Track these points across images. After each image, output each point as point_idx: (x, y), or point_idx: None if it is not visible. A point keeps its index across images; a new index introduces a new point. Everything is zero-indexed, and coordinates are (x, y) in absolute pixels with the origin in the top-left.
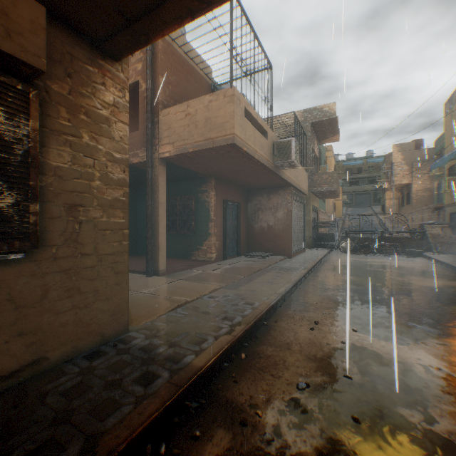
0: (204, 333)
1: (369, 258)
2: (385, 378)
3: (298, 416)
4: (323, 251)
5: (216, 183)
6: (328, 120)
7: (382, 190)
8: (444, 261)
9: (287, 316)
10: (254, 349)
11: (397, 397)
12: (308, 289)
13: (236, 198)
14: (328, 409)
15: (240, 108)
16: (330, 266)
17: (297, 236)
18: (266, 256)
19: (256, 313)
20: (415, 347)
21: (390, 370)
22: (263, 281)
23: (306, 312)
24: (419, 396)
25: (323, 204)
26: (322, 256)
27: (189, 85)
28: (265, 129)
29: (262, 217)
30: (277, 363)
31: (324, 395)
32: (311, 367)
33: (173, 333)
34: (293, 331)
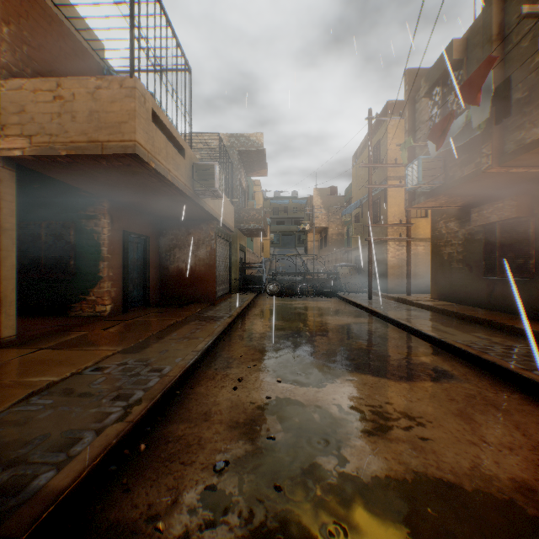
0: (78, 428)
1: (294, 300)
2: (306, 428)
3: (214, 509)
4: (251, 295)
5: (111, 207)
6: (255, 150)
7: (305, 232)
8: (353, 300)
9: (207, 378)
10: (160, 432)
11: (317, 447)
12: (233, 341)
13: (144, 230)
14: (249, 486)
15: (145, 109)
16: (258, 312)
17: (222, 279)
18: (185, 305)
19: (166, 382)
20: (332, 387)
21: (311, 418)
22: (178, 337)
23: (230, 369)
24: (335, 439)
25: (251, 243)
26: (249, 300)
27: (63, 56)
28: (182, 145)
29: (180, 256)
30: (190, 444)
31: (246, 469)
32: (232, 437)
33: (17, 441)
34: (213, 396)
